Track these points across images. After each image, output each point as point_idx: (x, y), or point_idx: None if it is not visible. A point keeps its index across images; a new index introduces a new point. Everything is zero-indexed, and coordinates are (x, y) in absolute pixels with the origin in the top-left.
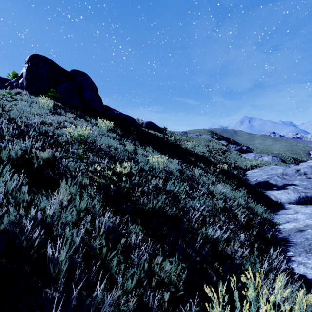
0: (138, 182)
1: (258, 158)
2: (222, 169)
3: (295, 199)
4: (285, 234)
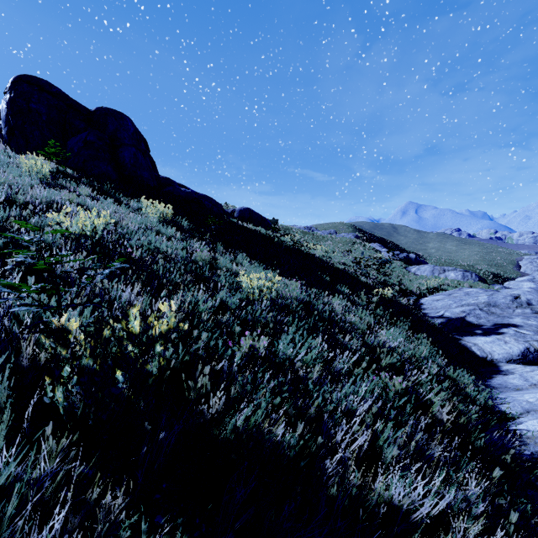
0: (207, 345)
1: (438, 274)
2: (382, 297)
3: (519, 354)
4: (535, 446)
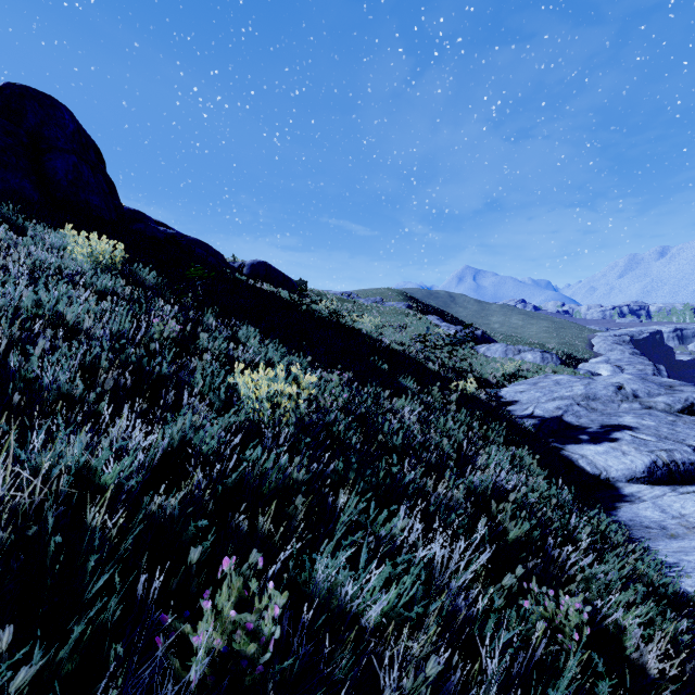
0: None
1: (512, 356)
2: (462, 393)
3: (644, 470)
4: None
